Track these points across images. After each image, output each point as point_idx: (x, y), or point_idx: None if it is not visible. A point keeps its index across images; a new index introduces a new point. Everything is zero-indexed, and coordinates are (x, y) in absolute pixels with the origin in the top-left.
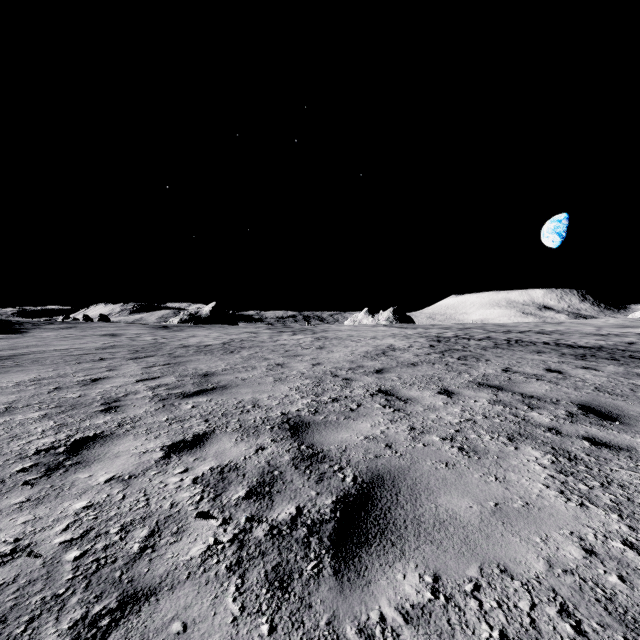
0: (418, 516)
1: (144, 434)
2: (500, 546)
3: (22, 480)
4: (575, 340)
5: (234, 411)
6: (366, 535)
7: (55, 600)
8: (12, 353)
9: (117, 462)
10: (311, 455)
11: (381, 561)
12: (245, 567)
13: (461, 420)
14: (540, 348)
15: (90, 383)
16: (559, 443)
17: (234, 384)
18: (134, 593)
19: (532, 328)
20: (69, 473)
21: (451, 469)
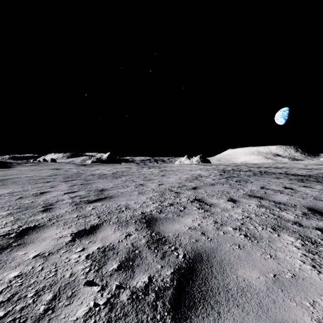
0: (226, 284)
1: (62, 225)
2: (284, 309)
3: None
4: (295, 171)
5: (115, 211)
6: (194, 300)
7: None
8: (3, 178)
9: (43, 244)
10: (158, 239)
11: (205, 322)
12: None
13: (243, 217)
14: (278, 176)
15: (39, 194)
16: (303, 232)
17: (116, 195)
18: None
19: (271, 165)
20: (13, 251)
21: (242, 249)
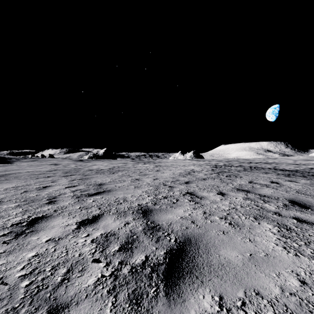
0: (209, 261)
1: (67, 215)
2: (254, 279)
3: (2, 240)
4: (284, 167)
5: (114, 203)
6: (182, 272)
7: (13, 311)
8: (5, 173)
9: (52, 231)
10: (153, 227)
11: (191, 287)
12: (117, 291)
13: (229, 208)
14: (267, 171)
15: (42, 188)
16: (281, 220)
17: (114, 189)
18: (56, 306)
19: (262, 161)
20: (27, 237)
21: (226, 235)
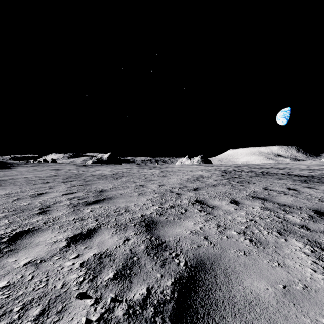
0: (232, 297)
1: (58, 229)
2: None
3: None
4: (297, 172)
5: (113, 214)
6: (196, 315)
7: None
8: (1, 179)
9: (36, 249)
10: (158, 245)
11: None
12: None
13: (247, 220)
14: (280, 176)
15: (37, 196)
16: (311, 236)
17: (116, 197)
18: None
19: (273, 166)
20: (3, 258)
21: (247, 256)
